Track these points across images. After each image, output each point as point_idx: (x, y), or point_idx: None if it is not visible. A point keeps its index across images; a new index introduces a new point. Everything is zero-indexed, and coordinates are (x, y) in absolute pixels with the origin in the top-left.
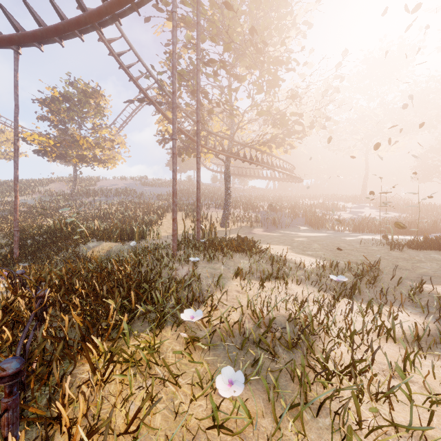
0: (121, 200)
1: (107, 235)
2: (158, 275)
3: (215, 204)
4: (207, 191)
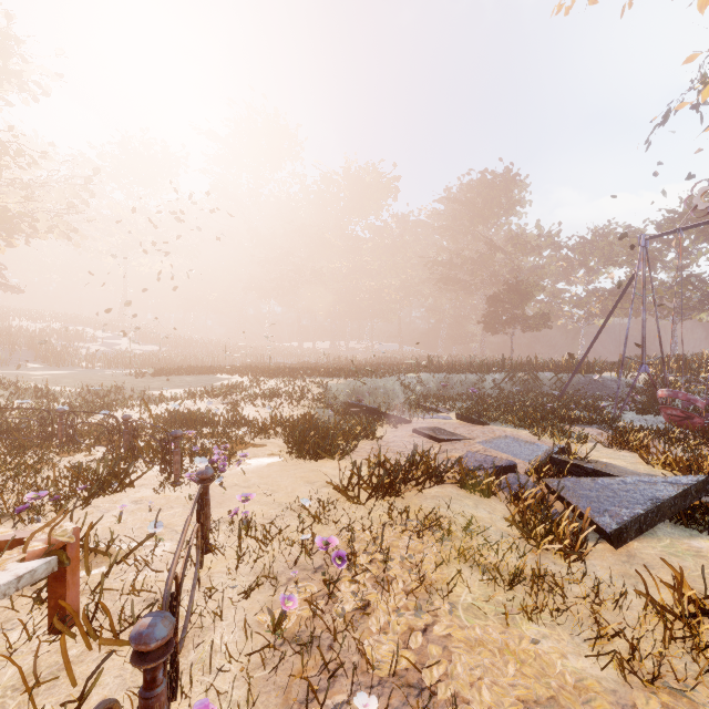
0: None
1: None
2: None
3: None
4: None
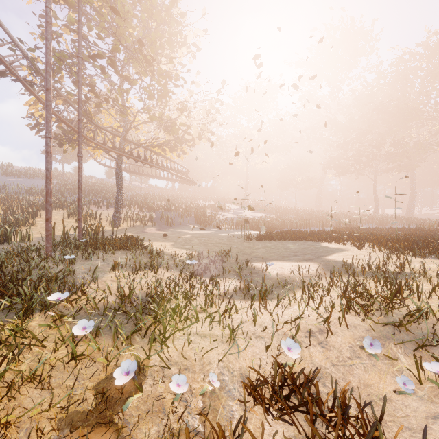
0: None
1: None
2: (26, 273)
3: (106, 203)
4: (98, 187)
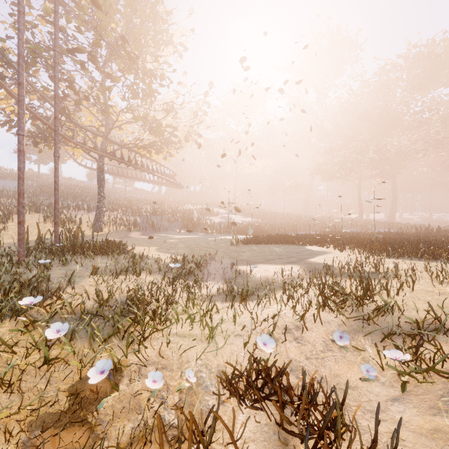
0: None
1: None
2: None
3: (87, 206)
4: (78, 189)
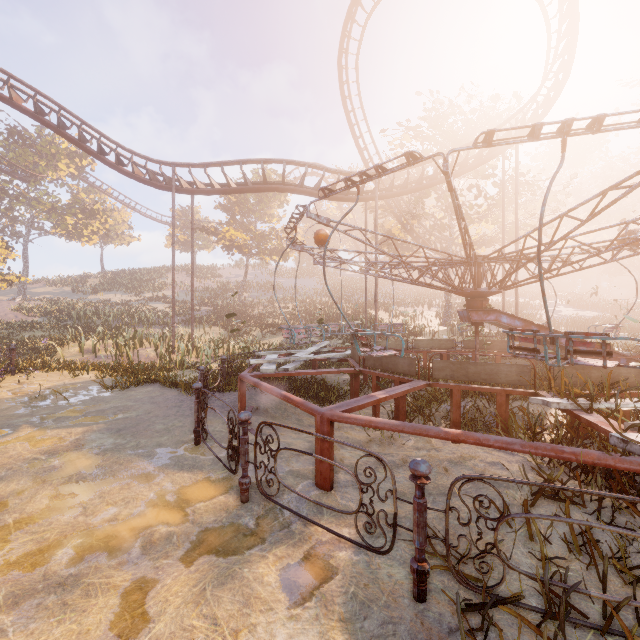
0: (289, 296)
1: (418, 331)
2: None
3: (404, 303)
4: (358, 284)
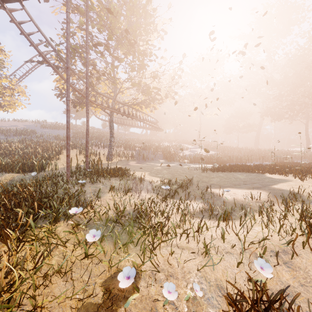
0: (21, 139)
1: (10, 168)
2: (55, 192)
3: (103, 144)
4: (97, 134)
